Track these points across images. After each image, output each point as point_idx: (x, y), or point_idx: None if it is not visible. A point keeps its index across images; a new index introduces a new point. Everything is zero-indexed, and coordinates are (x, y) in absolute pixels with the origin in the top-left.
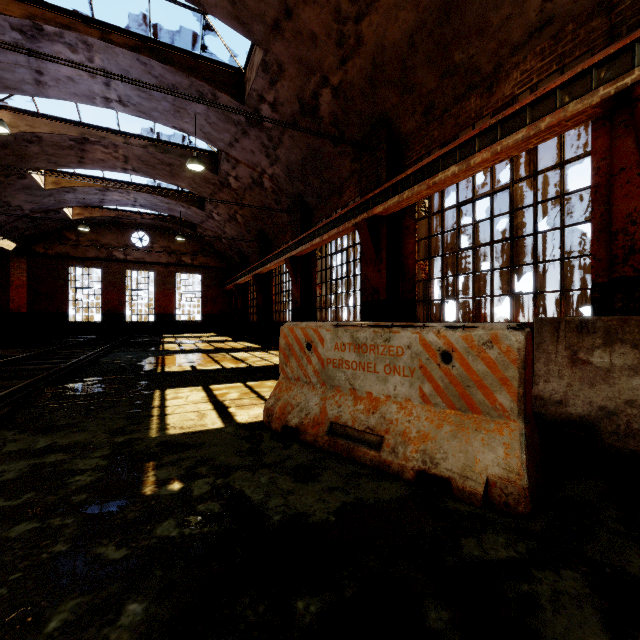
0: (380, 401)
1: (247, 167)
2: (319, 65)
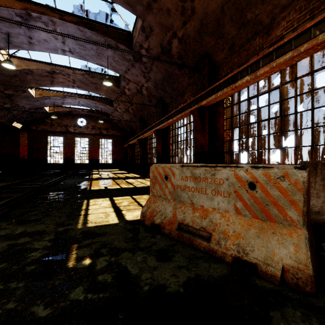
0: (209, 211)
1: (134, 83)
2: (171, 26)
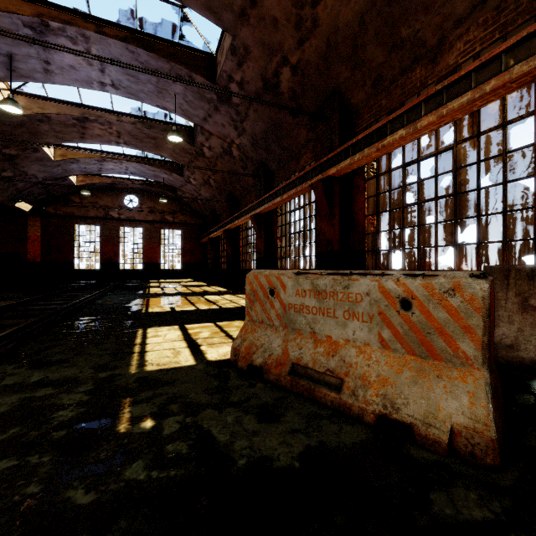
0: (339, 345)
1: (218, 138)
2: (280, 47)
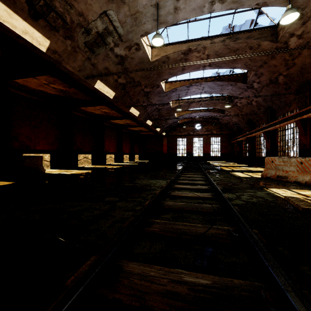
0: (288, 171)
1: (245, 99)
2: (277, 71)
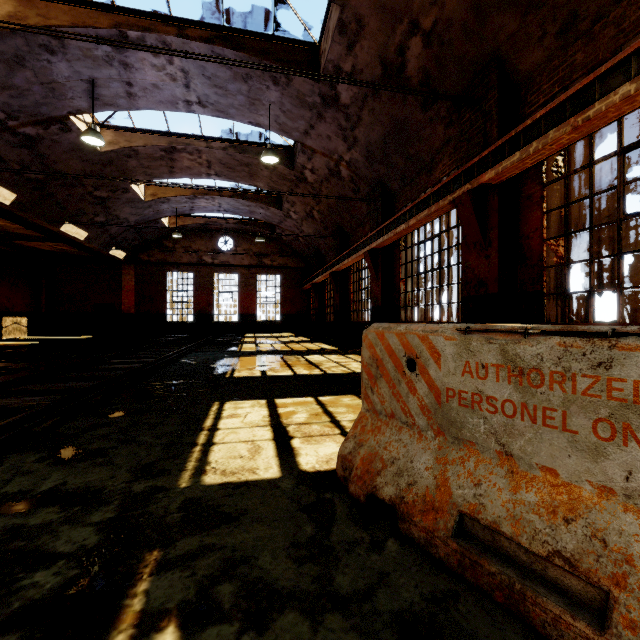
0: (582, 496)
1: (323, 156)
2: (407, 7)
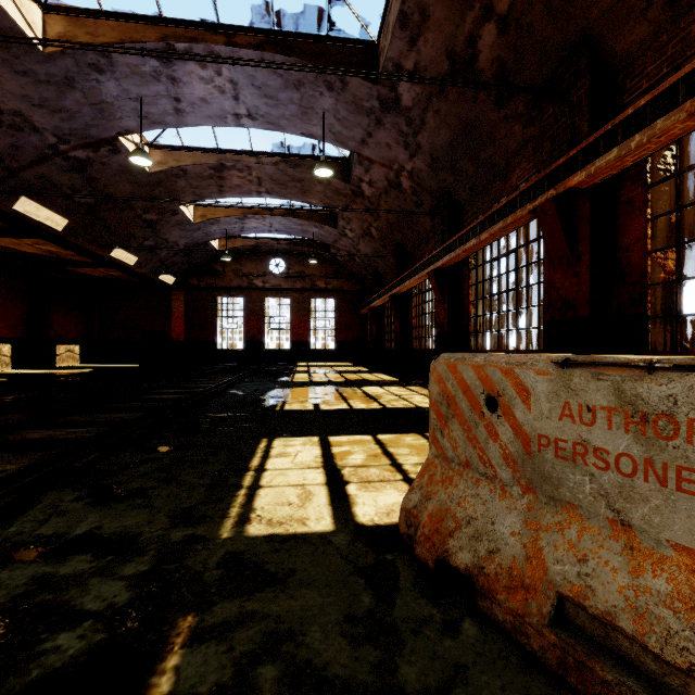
0: None
1: (382, 167)
2: None
